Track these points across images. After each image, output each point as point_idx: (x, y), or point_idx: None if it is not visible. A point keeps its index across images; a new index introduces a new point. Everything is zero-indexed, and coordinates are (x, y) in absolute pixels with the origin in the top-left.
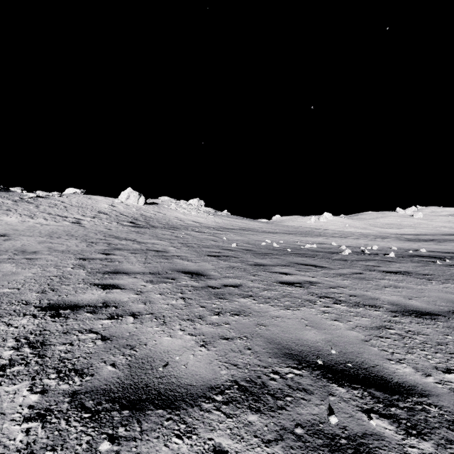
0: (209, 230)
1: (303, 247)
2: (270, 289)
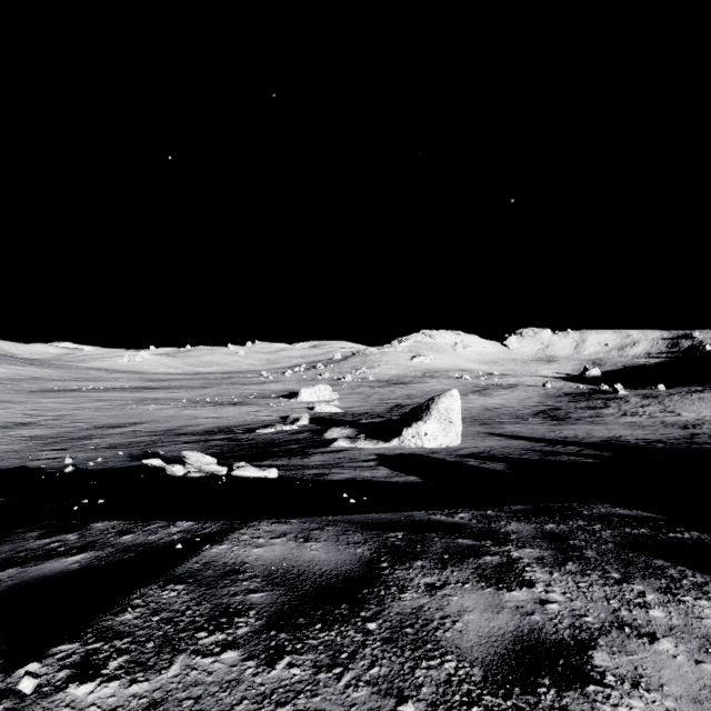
0: (6, 381)
1: (70, 388)
2: (48, 395)
